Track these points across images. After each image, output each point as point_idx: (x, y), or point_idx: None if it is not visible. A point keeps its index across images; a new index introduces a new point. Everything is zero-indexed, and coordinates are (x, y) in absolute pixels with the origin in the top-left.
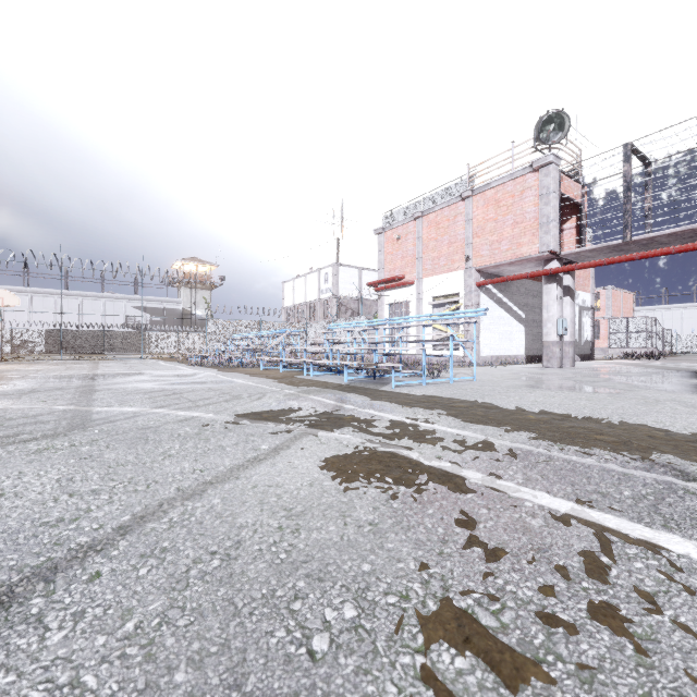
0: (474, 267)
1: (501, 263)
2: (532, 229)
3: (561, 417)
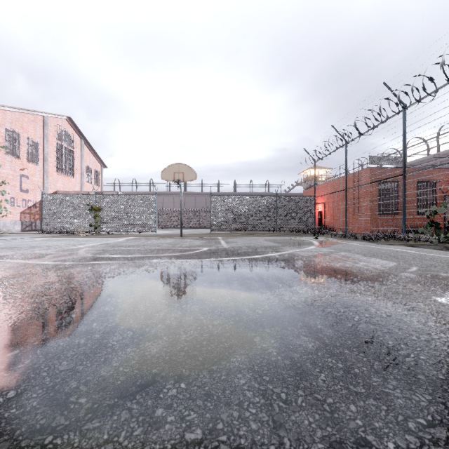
0: None
1: None
2: None
3: None
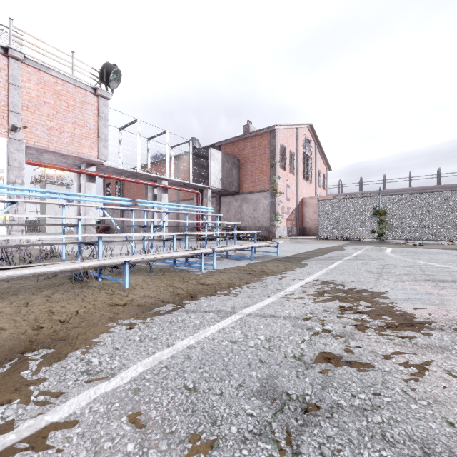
0: (25, 142)
1: (62, 152)
2: (92, 137)
3: (318, 249)
